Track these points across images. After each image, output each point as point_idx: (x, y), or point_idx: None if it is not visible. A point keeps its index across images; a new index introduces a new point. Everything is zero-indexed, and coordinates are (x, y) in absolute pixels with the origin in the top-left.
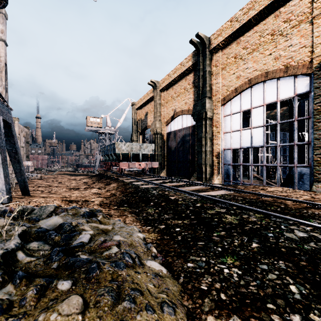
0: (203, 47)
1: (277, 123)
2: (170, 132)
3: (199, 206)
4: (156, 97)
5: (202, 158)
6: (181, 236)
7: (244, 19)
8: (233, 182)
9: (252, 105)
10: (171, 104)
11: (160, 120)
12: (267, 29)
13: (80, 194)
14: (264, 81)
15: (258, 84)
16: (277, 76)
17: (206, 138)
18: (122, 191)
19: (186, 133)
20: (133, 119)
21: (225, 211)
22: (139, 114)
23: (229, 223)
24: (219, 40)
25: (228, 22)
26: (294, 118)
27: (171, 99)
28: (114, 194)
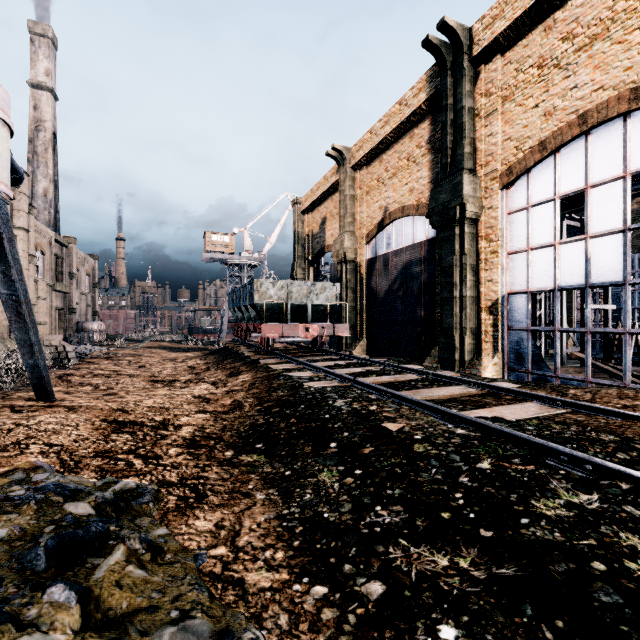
0: (455, 54)
1: None
2: (376, 257)
3: (492, 475)
4: (343, 183)
5: (454, 315)
6: None
7: None
8: (534, 373)
9: (589, 178)
10: (378, 195)
11: (352, 233)
12: None
13: (163, 401)
14: (626, 112)
15: (606, 122)
16: None
17: (464, 266)
18: (259, 397)
19: (412, 258)
20: (295, 234)
21: (604, 508)
22: (309, 223)
23: None
24: (498, 29)
25: None
26: None
27: (378, 183)
28: (240, 405)
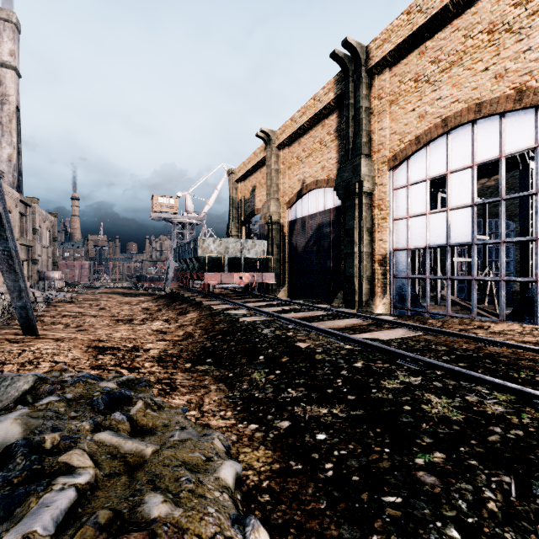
0: (355, 65)
1: (500, 199)
2: (295, 219)
3: (361, 369)
4: (270, 159)
5: (354, 266)
6: (332, 465)
7: (434, 7)
8: (412, 310)
9: (449, 166)
10: (297, 170)
11: (277, 199)
12: (479, 22)
13: (129, 334)
14: (473, 120)
15: (460, 126)
16: (500, 110)
17: (362, 229)
18: (205, 329)
19: (323, 221)
20: (230, 199)
21: (421, 383)
22: (241, 190)
23: (443, 420)
24: (386, 50)
25: (403, 15)
26: (536, 188)
27: (297, 161)
28: (191, 335)
